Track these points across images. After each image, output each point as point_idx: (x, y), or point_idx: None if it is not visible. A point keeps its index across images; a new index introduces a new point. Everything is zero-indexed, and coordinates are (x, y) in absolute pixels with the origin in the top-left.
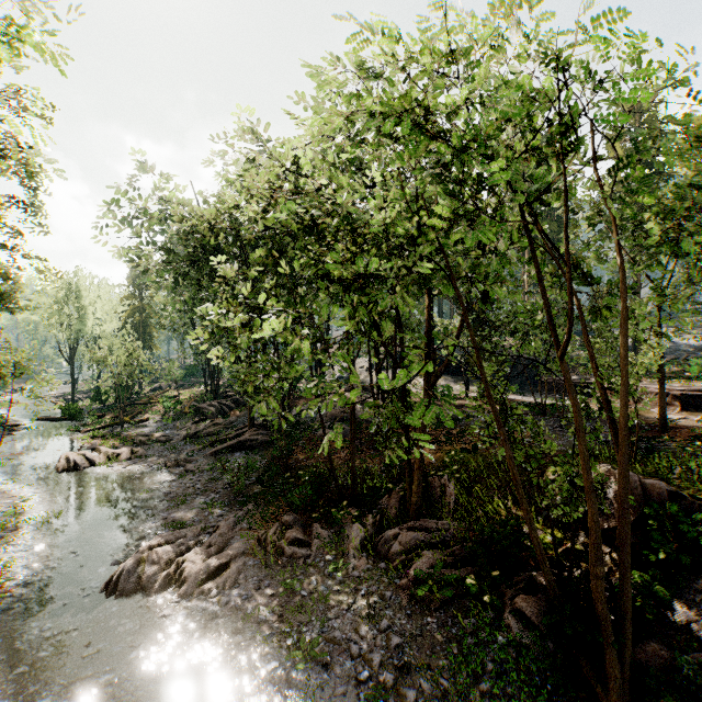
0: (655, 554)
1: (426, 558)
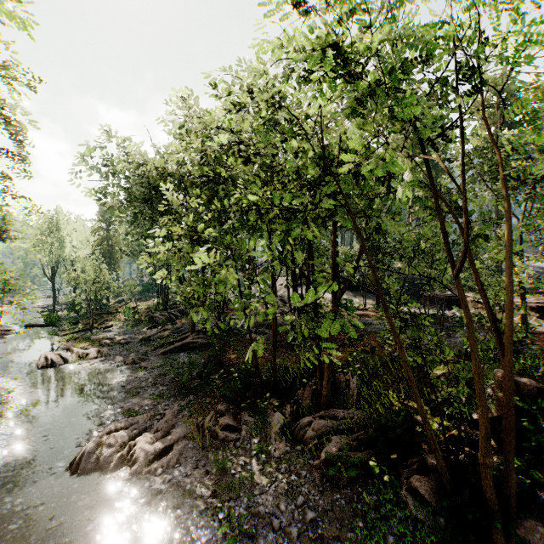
0: (527, 441)
1: (334, 443)
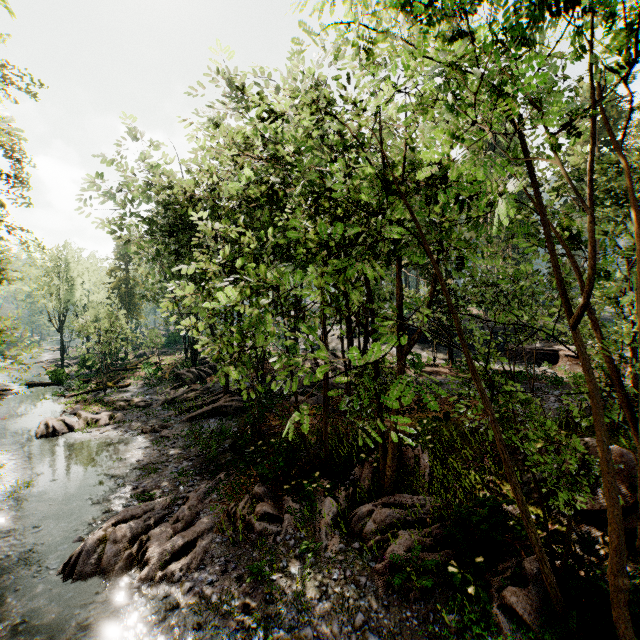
0: None
1: (402, 539)
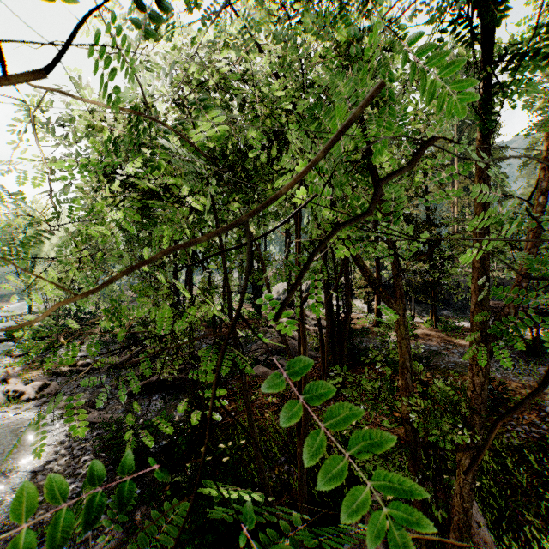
0: None
1: None
